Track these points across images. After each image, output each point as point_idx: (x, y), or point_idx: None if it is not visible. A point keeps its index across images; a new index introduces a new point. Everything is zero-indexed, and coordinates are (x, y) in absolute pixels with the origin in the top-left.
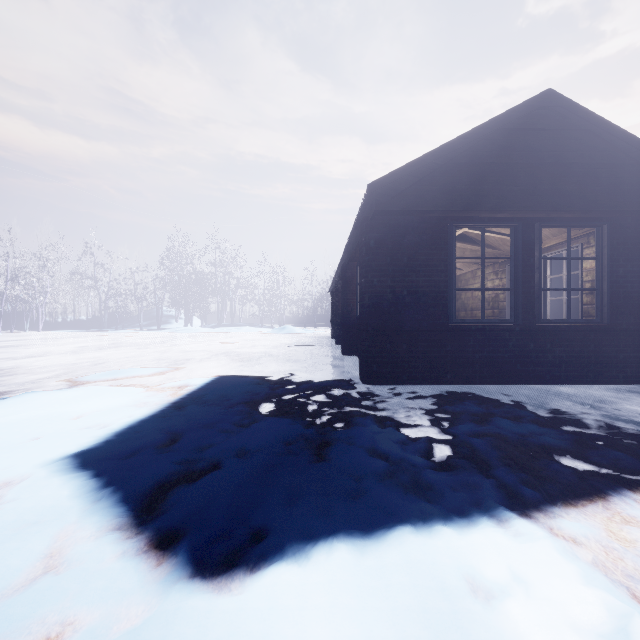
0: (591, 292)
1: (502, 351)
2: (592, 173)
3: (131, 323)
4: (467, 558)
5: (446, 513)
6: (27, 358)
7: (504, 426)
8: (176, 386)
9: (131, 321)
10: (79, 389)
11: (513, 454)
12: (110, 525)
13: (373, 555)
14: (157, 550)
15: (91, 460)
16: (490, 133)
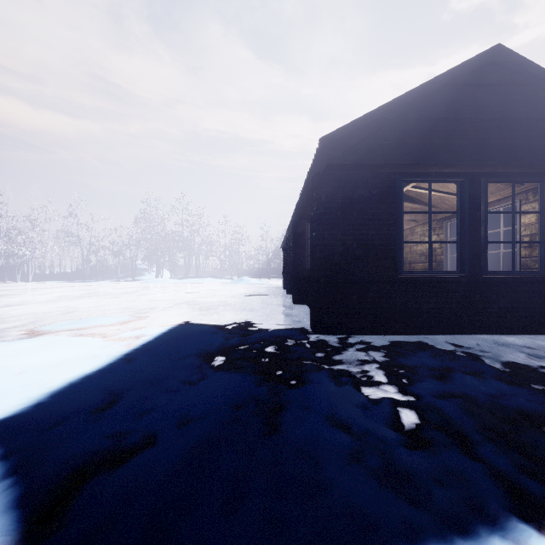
0: (530, 245)
1: (449, 302)
2: (540, 128)
3: (110, 275)
4: None
5: (441, 530)
6: (6, 307)
7: (469, 385)
8: (133, 336)
9: (110, 273)
10: (34, 340)
11: (491, 423)
12: None
13: None
14: None
15: (6, 434)
16: (440, 88)
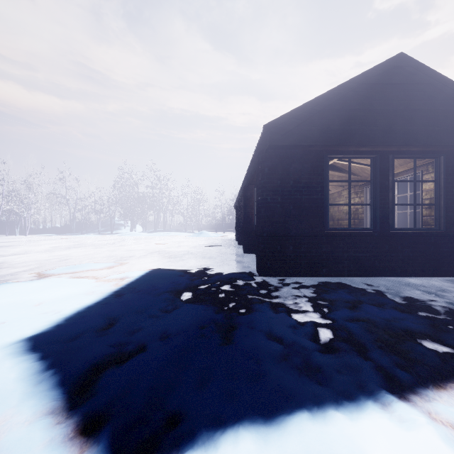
0: (429, 207)
1: (364, 251)
2: (433, 117)
3: (92, 229)
4: (361, 448)
5: (336, 397)
6: (13, 255)
7: (372, 312)
8: (119, 278)
9: (92, 228)
10: (44, 281)
11: (383, 337)
12: (44, 409)
13: (275, 445)
14: (82, 437)
15: (41, 343)
16: (356, 86)
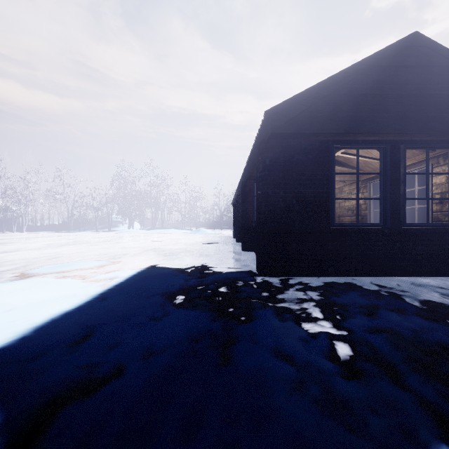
0: (440, 202)
1: (373, 249)
2: None
3: (90, 226)
4: None
5: None
6: (3, 253)
7: (393, 320)
8: (108, 278)
9: (90, 225)
10: (23, 282)
11: (415, 355)
12: None
13: None
14: None
15: None
16: (366, 69)
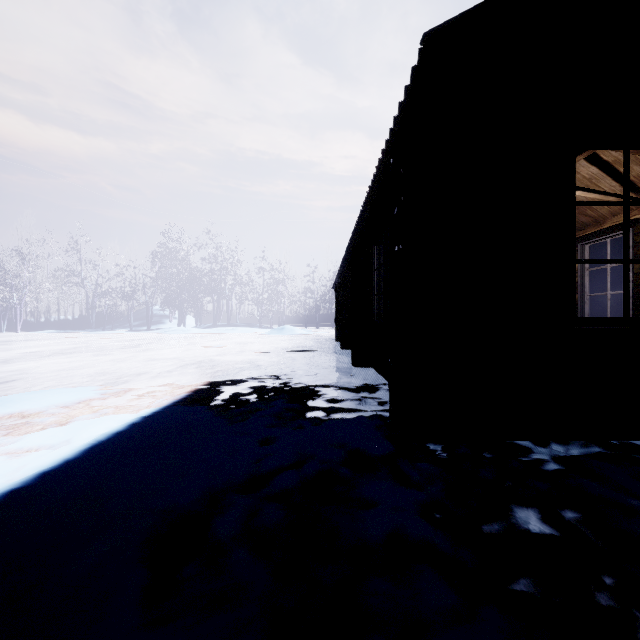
0: None
1: None
2: None
3: (122, 323)
4: None
5: None
6: None
7: None
8: (49, 444)
9: (122, 321)
10: None
11: None
12: None
13: None
14: None
15: None
16: None
